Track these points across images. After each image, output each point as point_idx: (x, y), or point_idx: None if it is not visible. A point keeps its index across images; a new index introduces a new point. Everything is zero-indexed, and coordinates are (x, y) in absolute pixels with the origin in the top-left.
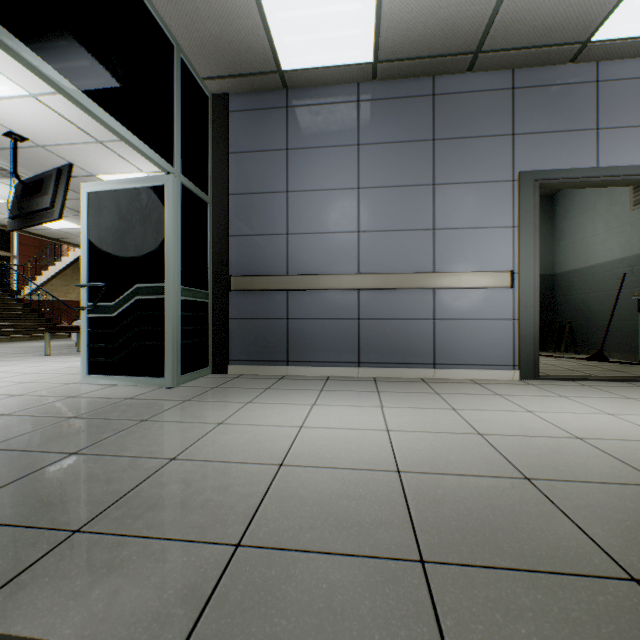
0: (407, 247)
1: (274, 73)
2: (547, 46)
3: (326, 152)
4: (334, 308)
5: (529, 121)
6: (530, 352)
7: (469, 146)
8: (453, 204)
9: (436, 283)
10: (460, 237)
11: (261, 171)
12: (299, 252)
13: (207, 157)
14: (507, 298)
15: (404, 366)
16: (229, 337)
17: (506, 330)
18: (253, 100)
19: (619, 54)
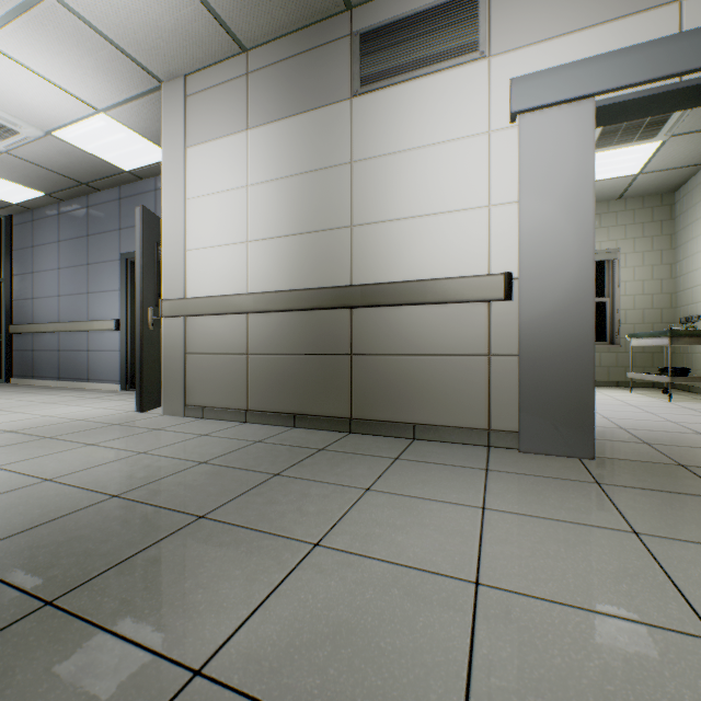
0: (78, 305)
1: (15, 205)
2: (114, 176)
3: (48, 247)
4: (51, 344)
5: (127, 220)
6: (125, 372)
7: (103, 238)
8: (96, 276)
9: (85, 328)
10: (99, 298)
11: (24, 261)
12: (38, 309)
13: (2, 254)
14: (118, 337)
15: (77, 380)
16: (13, 361)
17: (118, 358)
18: (22, 218)
19: (159, 172)
